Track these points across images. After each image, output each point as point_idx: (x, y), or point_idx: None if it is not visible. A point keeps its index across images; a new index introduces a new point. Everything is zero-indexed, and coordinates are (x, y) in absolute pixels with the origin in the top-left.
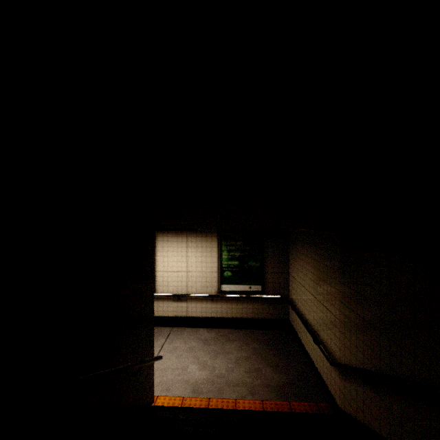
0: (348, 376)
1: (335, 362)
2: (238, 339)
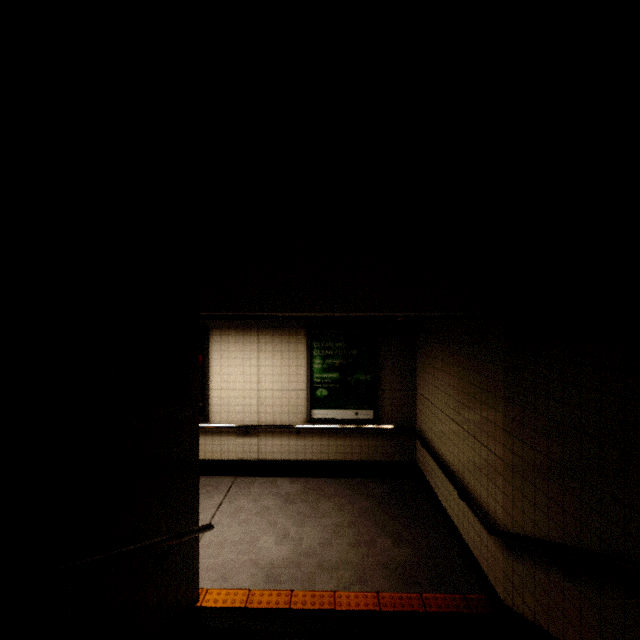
0: (519, 552)
1: (497, 530)
2: (338, 493)
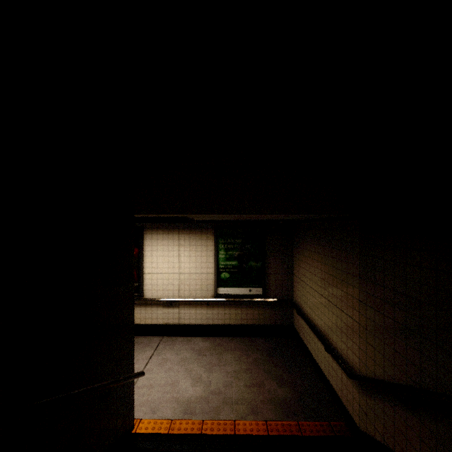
0: (371, 391)
1: (354, 374)
2: (237, 348)
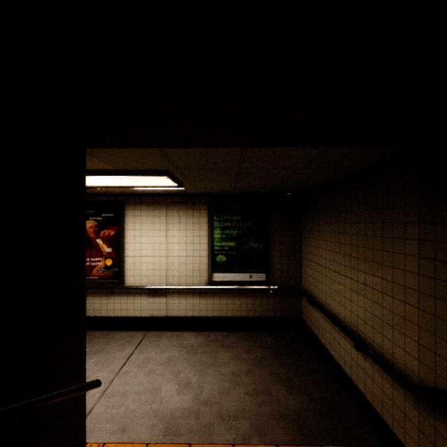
0: None
1: (416, 384)
2: (235, 345)
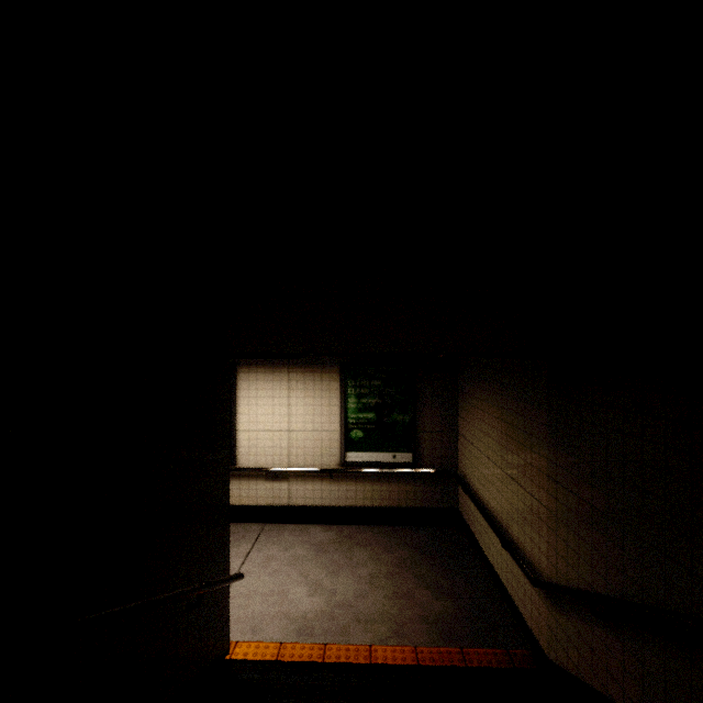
0: (563, 604)
1: (540, 581)
2: (374, 542)
